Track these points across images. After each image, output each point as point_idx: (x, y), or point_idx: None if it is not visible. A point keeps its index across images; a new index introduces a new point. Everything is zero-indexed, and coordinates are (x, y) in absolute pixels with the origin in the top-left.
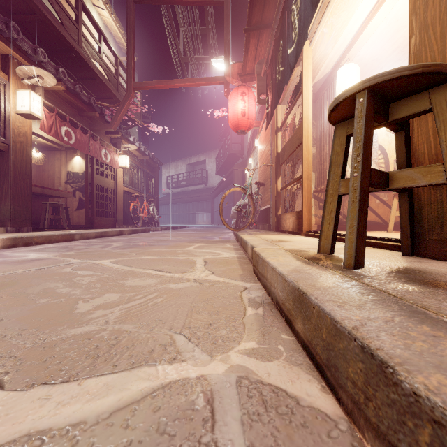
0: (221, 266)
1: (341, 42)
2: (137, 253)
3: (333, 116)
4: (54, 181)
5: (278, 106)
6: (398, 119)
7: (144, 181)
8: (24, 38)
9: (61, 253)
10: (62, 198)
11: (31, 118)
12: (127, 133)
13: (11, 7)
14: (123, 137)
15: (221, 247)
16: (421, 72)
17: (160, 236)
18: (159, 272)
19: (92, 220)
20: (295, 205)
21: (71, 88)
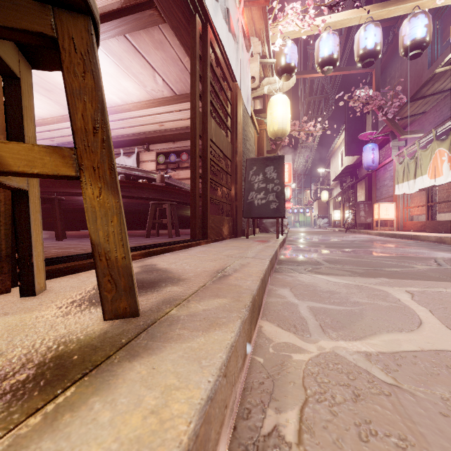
0: None
1: None
2: None
3: None
4: None
5: None
6: None
7: None
8: None
9: None
10: None
11: None
12: None
13: None
14: None
15: None
16: None
17: None
18: None
19: None
20: None
21: None
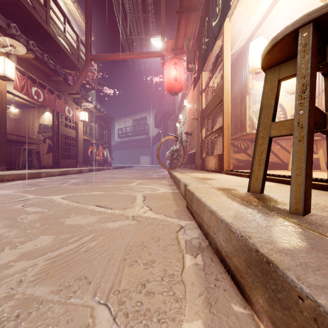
0: (158, 201)
1: (253, 21)
2: (87, 189)
3: (266, 60)
4: (28, 131)
5: (202, 73)
6: None
7: (99, 131)
8: None
9: (24, 189)
10: (34, 144)
11: (6, 79)
12: (86, 95)
13: None
14: (83, 97)
15: (158, 183)
16: None
17: (111, 174)
18: (101, 209)
19: (58, 161)
20: (215, 150)
21: (40, 57)
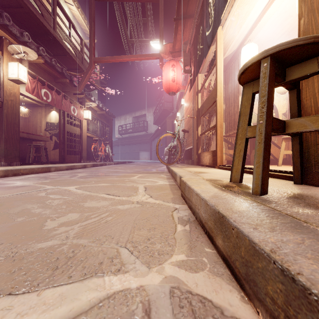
0: (157, 191)
1: (244, 28)
2: (95, 181)
3: (242, 78)
4: (36, 129)
5: (198, 74)
6: (293, 80)
7: (102, 129)
8: (13, 25)
9: (40, 181)
10: (42, 141)
11: (19, 83)
12: (89, 94)
13: (5, 2)
14: (86, 97)
15: (157, 177)
16: (313, 42)
17: (113, 168)
18: (111, 196)
19: (64, 157)
20: (210, 146)
21: (48, 61)
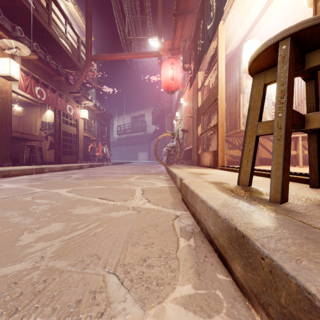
0: (156, 194)
1: (246, 23)
2: (89, 183)
3: (253, 67)
4: (31, 128)
5: (198, 72)
6: (314, 67)
7: (99, 129)
8: (4, 18)
9: (30, 183)
10: (37, 141)
11: (11, 79)
12: (86, 93)
13: None
14: (83, 96)
15: (155, 178)
16: None
17: (110, 169)
18: (104, 201)
19: (59, 157)
20: (210, 146)
21: (43, 58)
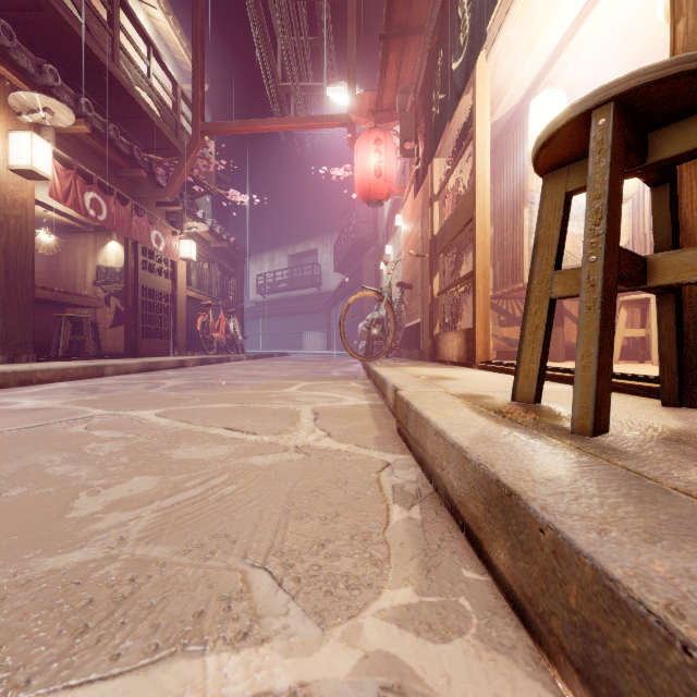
0: (343, 421)
1: (537, 55)
2: (203, 399)
3: (543, 159)
4: (75, 281)
5: (434, 160)
6: (665, 160)
7: (220, 281)
8: (21, 47)
9: (77, 398)
10: (88, 307)
11: (34, 177)
12: (193, 205)
13: None
14: (186, 211)
15: (342, 388)
16: None
17: (244, 369)
18: (236, 433)
19: (136, 343)
20: (460, 320)
21: (101, 130)
